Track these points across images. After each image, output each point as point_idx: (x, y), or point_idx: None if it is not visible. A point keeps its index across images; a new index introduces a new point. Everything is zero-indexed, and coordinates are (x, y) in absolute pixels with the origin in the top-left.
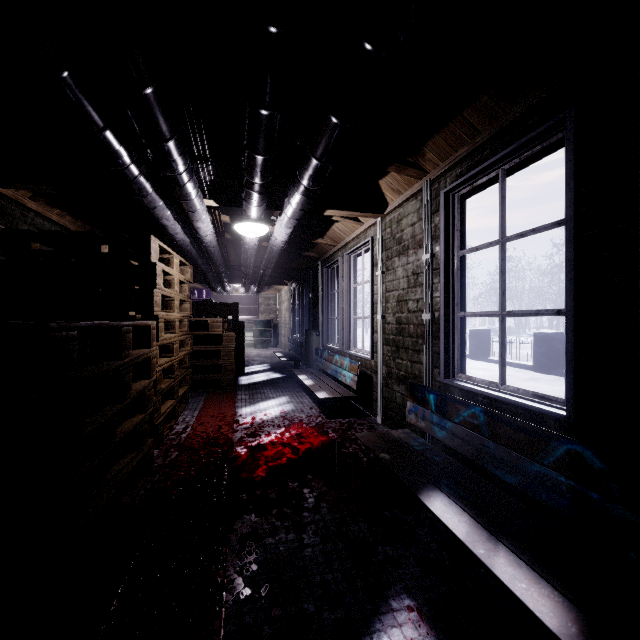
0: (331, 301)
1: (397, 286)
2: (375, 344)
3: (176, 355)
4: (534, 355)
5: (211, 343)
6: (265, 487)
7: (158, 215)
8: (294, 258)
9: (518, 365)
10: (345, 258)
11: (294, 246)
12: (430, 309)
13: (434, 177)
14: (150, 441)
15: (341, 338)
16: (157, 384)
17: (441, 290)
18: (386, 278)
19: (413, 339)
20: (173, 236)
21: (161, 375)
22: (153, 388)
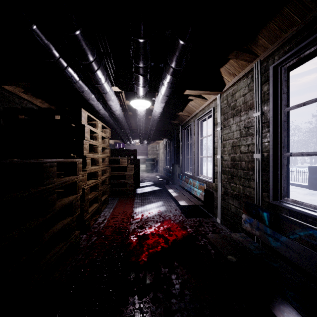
0: (186, 148)
1: (232, 136)
2: (215, 173)
3: (99, 178)
4: (309, 179)
5: (122, 171)
6: (146, 271)
7: (86, 97)
8: (166, 125)
9: (297, 185)
10: (195, 122)
11: (166, 118)
12: (260, 151)
13: (264, 57)
14: (77, 232)
15: (193, 169)
16: (85, 196)
17: (270, 137)
18: (223, 132)
19: (244, 171)
20: (98, 111)
21: (88, 190)
22: (83, 198)
